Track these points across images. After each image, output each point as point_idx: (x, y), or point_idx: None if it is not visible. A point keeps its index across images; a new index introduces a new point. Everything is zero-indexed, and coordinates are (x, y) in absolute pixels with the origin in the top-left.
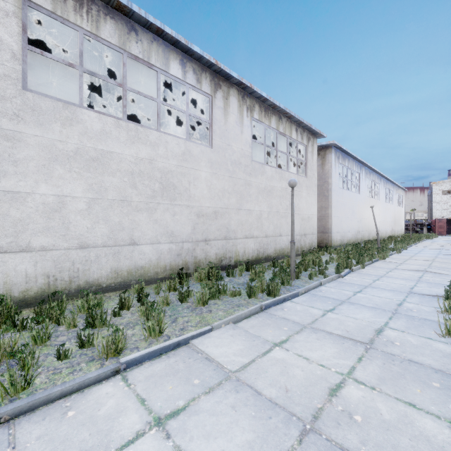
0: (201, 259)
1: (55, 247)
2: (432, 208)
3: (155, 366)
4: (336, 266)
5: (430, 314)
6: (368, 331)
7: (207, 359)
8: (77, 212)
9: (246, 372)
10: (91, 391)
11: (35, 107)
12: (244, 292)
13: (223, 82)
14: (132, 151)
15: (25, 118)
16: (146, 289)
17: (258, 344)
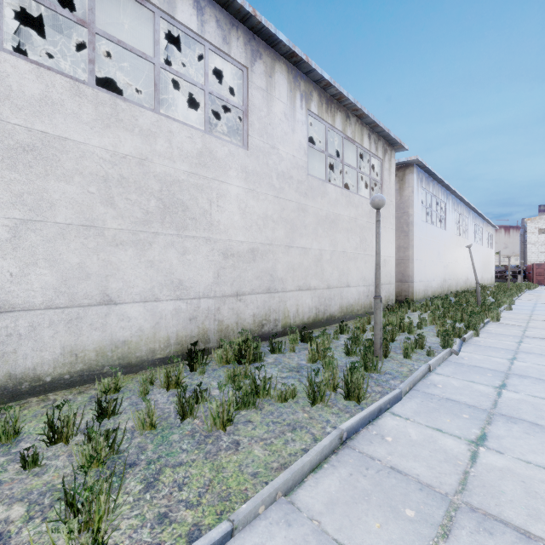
0: (229, 325)
1: None
2: (525, 250)
3: None
4: (442, 334)
5: None
6: None
7: None
8: None
9: None
10: None
11: None
12: (302, 389)
13: (265, 49)
14: (105, 141)
15: None
16: (128, 383)
17: None
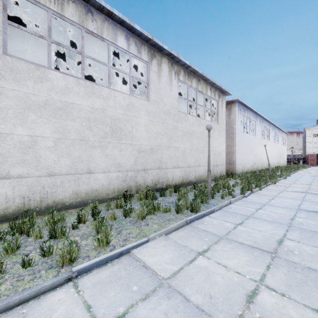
0: (141, 184)
1: (29, 175)
2: (305, 146)
3: (101, 273)
4: (241, 188)
5: (317, 227)
6: (272, 242)
7: (144, 266)
8: (46, 148)
9: (176, 279)
10: (46, 297)
11: (13, 68)
12: (173, 209)
13: (157, 52)
14: (88, 103)
15: (5, 76)
16: (99, 207)
17: (185, 254)
